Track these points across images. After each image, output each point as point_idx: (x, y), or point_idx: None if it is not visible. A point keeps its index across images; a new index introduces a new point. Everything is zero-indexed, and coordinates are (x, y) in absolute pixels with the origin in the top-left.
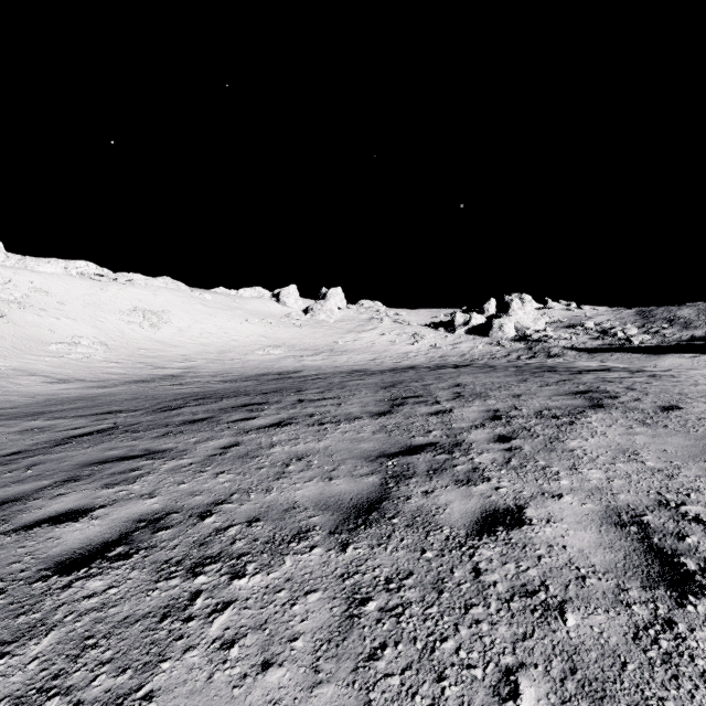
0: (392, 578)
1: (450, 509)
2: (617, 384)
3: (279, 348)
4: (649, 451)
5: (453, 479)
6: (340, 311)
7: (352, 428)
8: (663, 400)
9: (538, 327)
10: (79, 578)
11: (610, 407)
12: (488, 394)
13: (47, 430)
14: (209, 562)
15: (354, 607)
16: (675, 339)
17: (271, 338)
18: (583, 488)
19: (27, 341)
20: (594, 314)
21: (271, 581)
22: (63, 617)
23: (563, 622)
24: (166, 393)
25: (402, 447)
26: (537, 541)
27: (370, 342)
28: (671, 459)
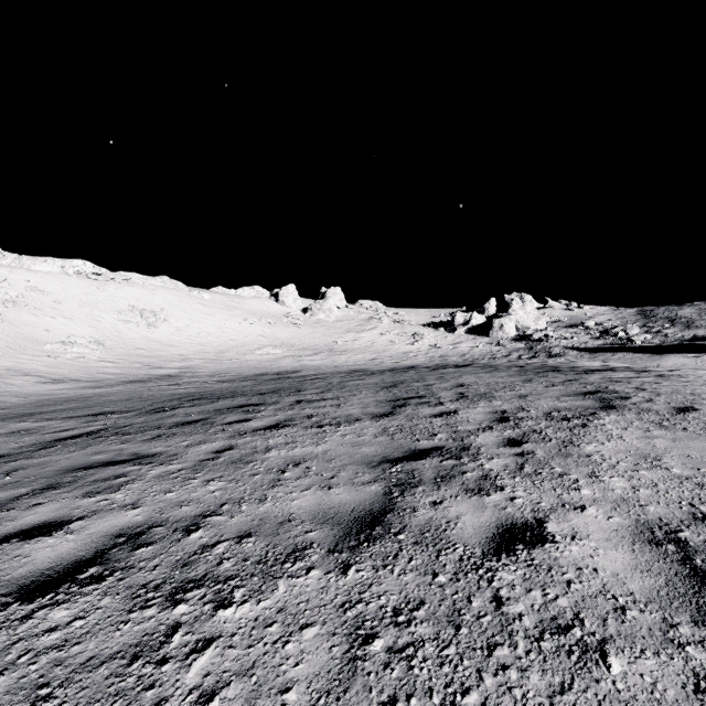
0: (400, 609)
1: (462, 523)
2: (625, 384)
3: (278, 347)
4: (672, 457)
5: (463, 488)
6: (339, 311)
7: (352, 431)
8: (677, 401)
9: (539, 326)
10: (43, 606)
11: (622, 408)
12: (493, 394)
13: (35, 432)
14: (191, 586)
15: (357, 646)
16: (677, 338)
17: (270, 337)
18: (606, 498)
19: (21, 340)
20: (594, 314)
21: (262, 612)
22: (17, 657)
23: (606, 669)
24: (161, 393)
25: (405, 451)
26: (564, 562)
27: (369, 342)
28: (697, 465)
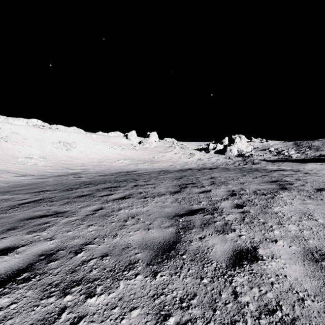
0: (183, 298)
1: (215, 249)
2: (290, 177)
3: (127, 160)
4: (317, 214)
5: (215, 230)
6: (155, 143)
7: (160, 200)
8: (316, 186)
9: (248, 150)
10: None
11: (290, 189)
12: (227, 182)
13: (9, 200)
14: (74, 284)
15: (160, 321)
16: (312, 155)
17: (123, 155)
18: (287, 236)
19: (7, 156)
20: (273, 144)
21: (110, 300)
22: None
23: None
24: (71, 181)
25: (186, 210)
26: (268, 271)
27: (169, 157)
28: None
